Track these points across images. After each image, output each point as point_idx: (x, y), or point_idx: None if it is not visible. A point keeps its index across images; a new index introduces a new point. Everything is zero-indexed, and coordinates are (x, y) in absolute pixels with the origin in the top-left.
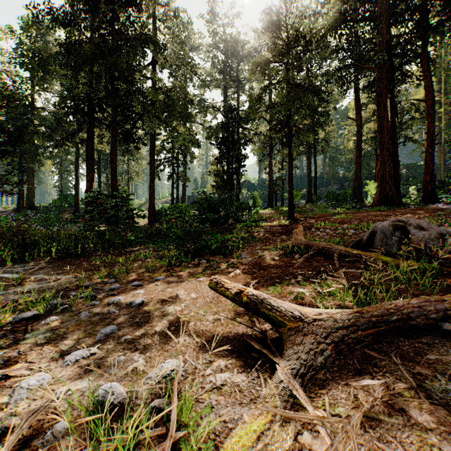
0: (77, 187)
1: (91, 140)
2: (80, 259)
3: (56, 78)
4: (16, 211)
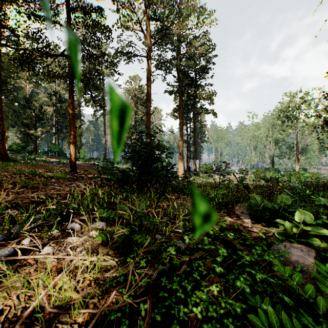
0: None
1: None
2: None
3: None
4: None
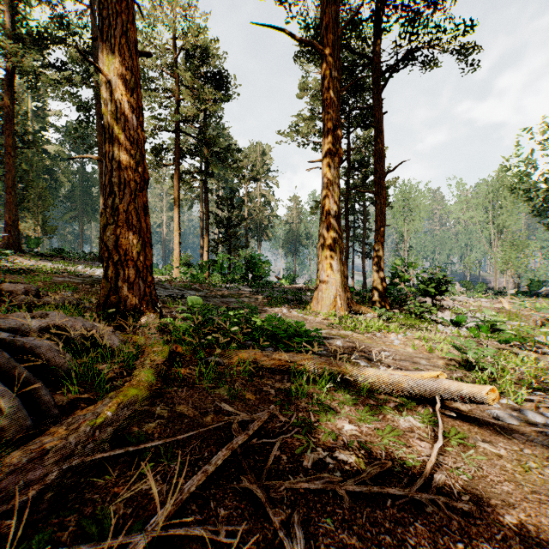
0: None
1: None
2: None
3: None
4: None
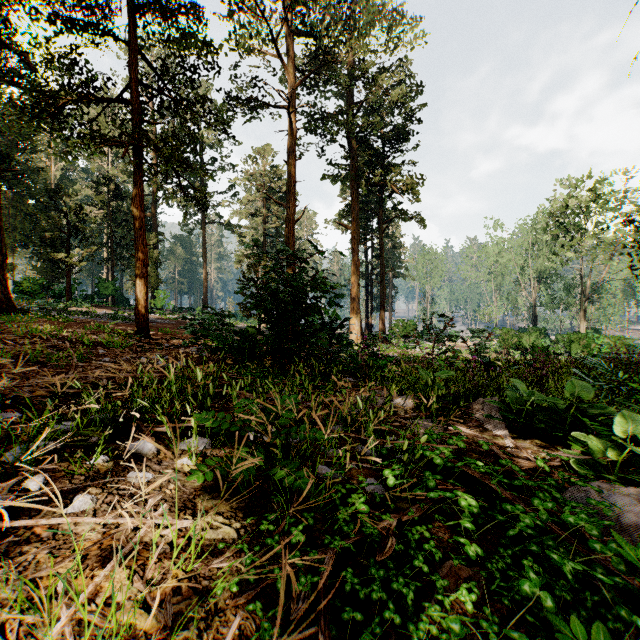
0: None
1: None
2: None
3: None
4: None
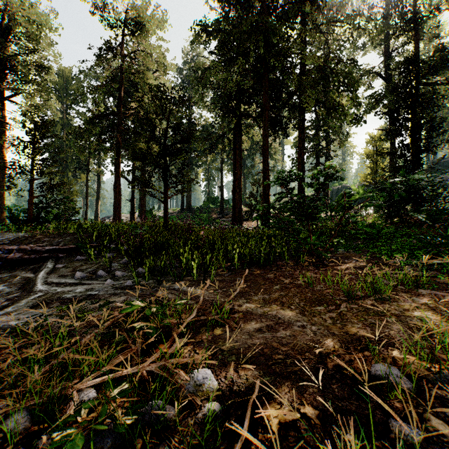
0: (222, 188)
1: (239, 138)
2: (273, 271)
3: (209, 87)
4: (179, 212)
